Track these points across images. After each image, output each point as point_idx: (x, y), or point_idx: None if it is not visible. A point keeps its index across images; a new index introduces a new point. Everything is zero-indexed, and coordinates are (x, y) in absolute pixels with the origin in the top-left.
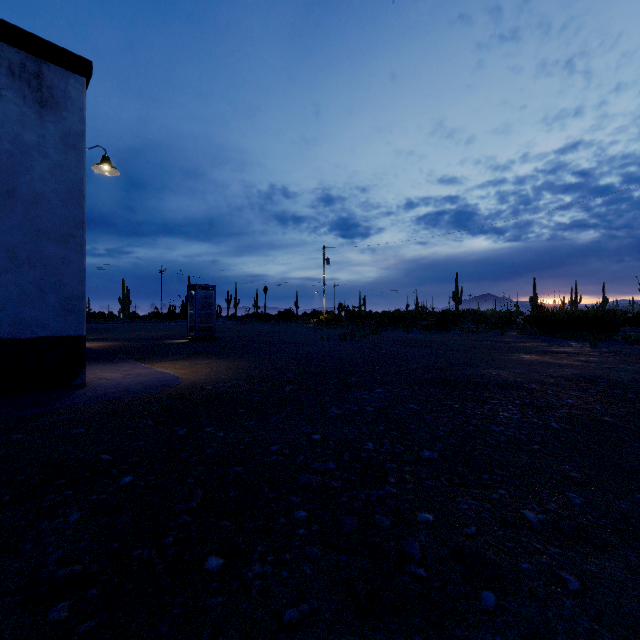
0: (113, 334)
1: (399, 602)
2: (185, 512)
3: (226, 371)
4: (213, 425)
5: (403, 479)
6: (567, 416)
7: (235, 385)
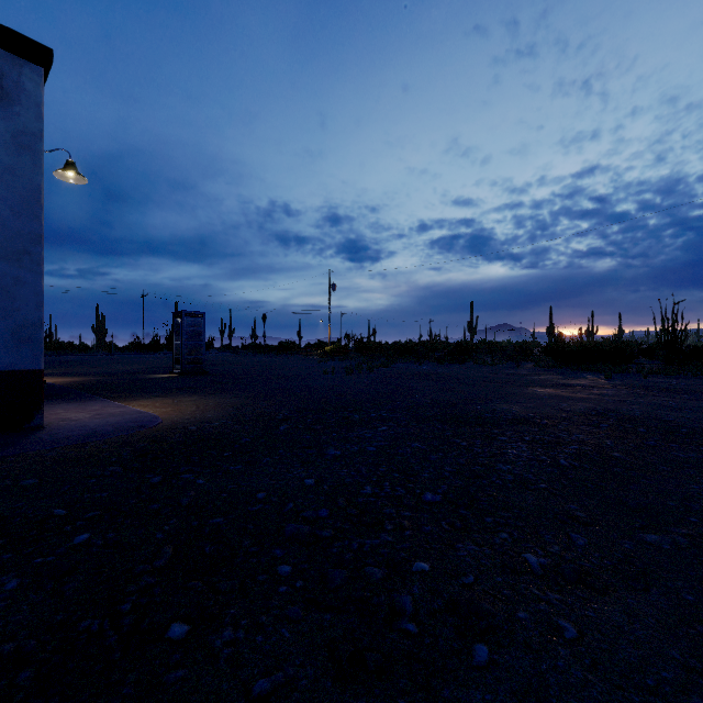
0: (84, 368)
1: (385, 663)
2: (149, 573)
3: (214, 409)
4: (193, 471)
5: (401, 525)
6: (577, 452)
7: (223, 425)
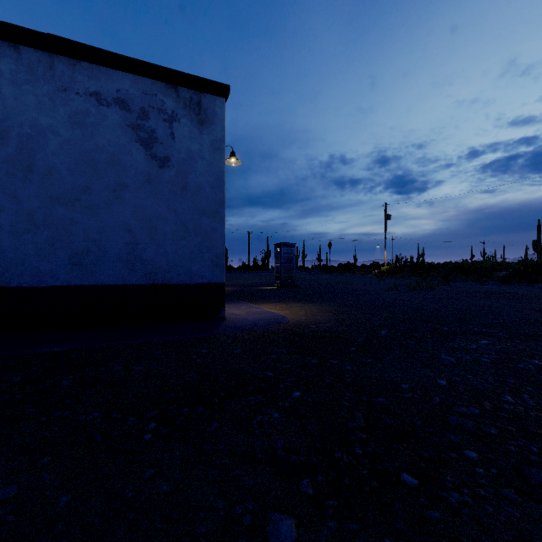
0: None
1: None
2: (357, 429)
3: (319, 314)
4: (337, 359)
5: None
6: None
7: (333, 326)
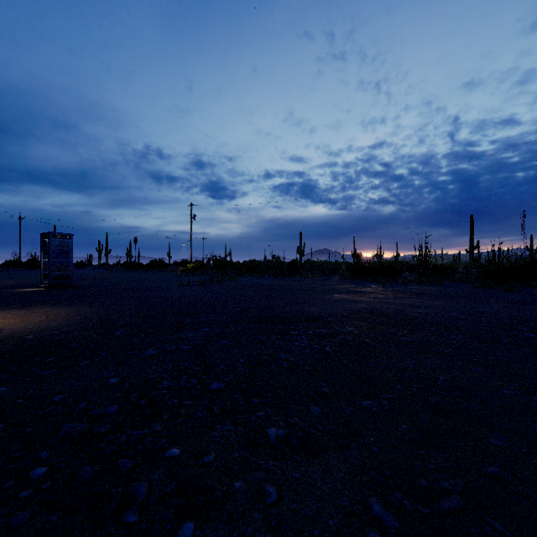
0: None
1: None
2: None
3: (63, 318)
4: (0, 379)
5: (177, 414)
6: (341, 341)
7: (62, 332)
